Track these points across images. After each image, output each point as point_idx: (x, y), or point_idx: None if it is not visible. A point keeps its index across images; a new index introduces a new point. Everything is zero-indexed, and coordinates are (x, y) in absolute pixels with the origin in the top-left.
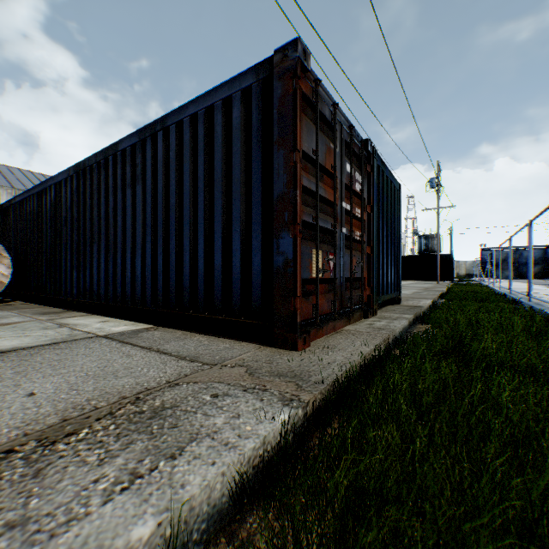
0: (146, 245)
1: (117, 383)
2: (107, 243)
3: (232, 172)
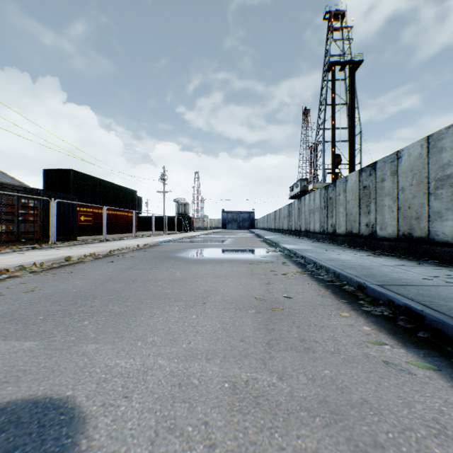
0: None
1: None
2: None
3: None
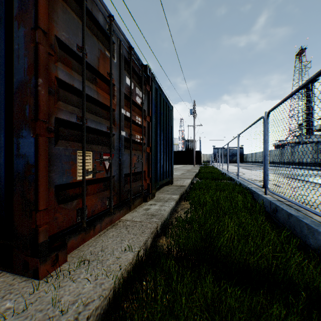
0: None
1: None
2: None
3: None
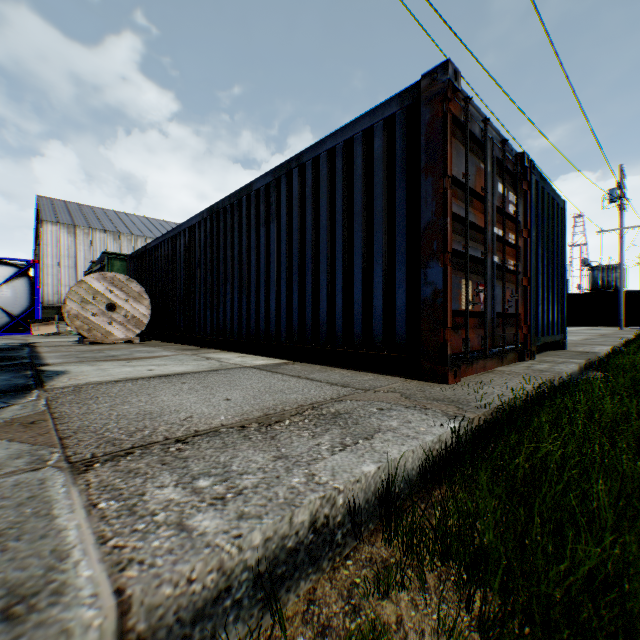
0: (280, 282)
1: (289, 397)
2: (240, 281)
3: (374, 204)
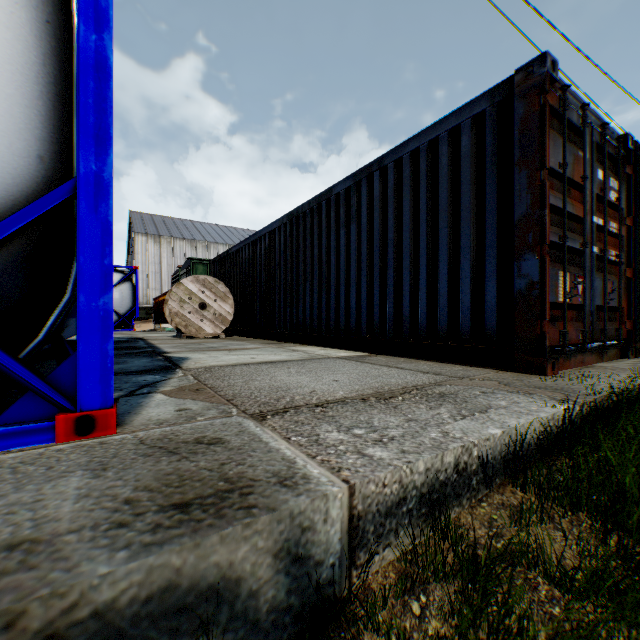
0: (361, 280)
1: (389, 380)
2: (320, 280)
3: (460, 200)
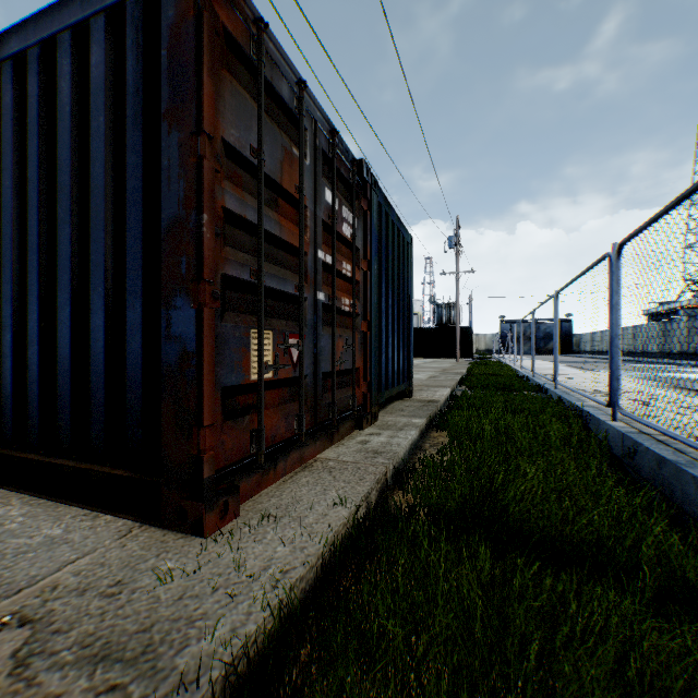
0: None
1: None
2: None
3: (90, 174)
